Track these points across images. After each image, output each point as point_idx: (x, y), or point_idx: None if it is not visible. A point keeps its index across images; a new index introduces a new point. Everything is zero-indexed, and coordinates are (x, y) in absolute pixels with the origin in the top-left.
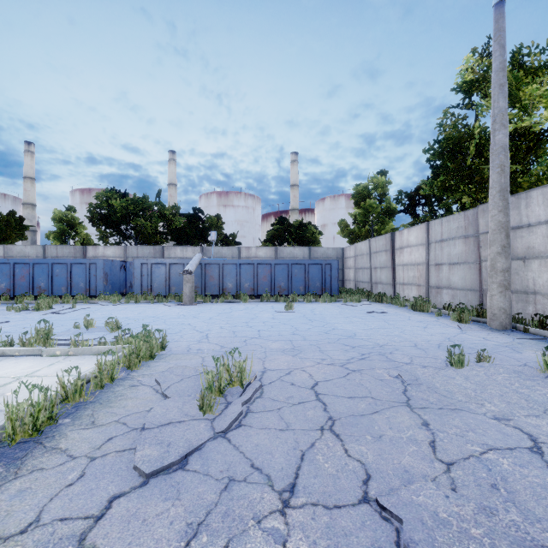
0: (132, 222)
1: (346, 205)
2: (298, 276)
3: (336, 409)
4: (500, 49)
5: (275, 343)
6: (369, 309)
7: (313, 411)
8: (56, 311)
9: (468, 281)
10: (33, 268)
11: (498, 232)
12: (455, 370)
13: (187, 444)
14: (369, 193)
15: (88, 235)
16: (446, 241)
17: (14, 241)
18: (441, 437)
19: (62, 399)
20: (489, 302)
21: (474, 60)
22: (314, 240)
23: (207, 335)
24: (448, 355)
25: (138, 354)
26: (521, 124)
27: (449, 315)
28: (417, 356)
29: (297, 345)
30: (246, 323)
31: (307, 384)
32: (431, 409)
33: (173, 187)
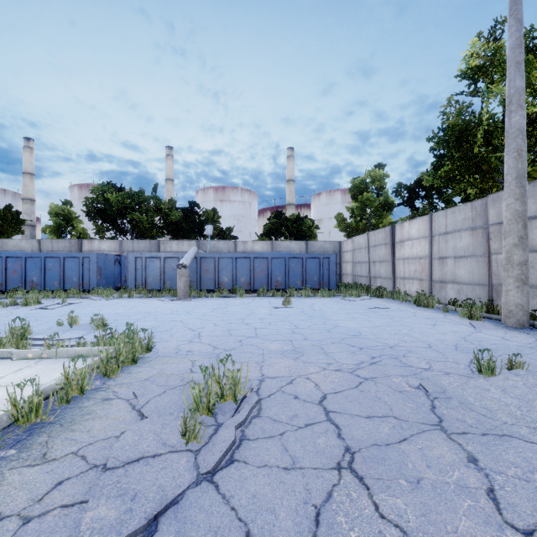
0: (128, 216)
1: (342, 200)
2: (295, 271)
3: (354, 435)
4: (517, 23)
5: (273, 344)
6: (370, 304)
7: (325, 438)
8: (45, 306)
9: (476, 275)
10: (26, 262)
11: (515, 222)
12: (487, 379)
13: (160, 496)
14: (366, 186)
15: (85, 230)
16: (451, 234)
17: (11, 236)
18: (500, 482)
19: (13, 420)
20: (504, 298)
21: (480, 44)
22: (311, 234)
23: (199, 333)
24: (474, 361)
25: (117, 358)
26: (533, 109)
27: (458, 311)
28: (435, 360)
29: (298, 346)
30: (241, 319)
31: (314, 398)
32: (473, 436)
33: (170, 183)
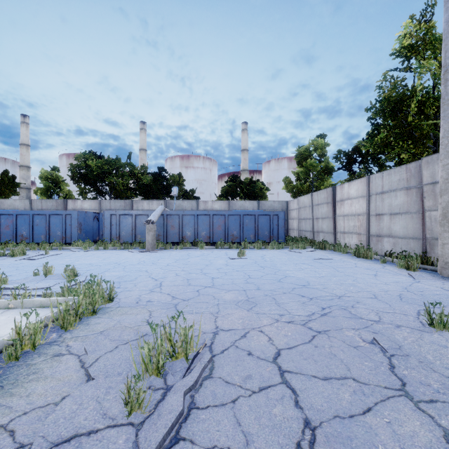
0: (106, 179)
1: (288, 167)
2: (249, 226)
3: (312, 403)
4: None
5: (228, 294)
6: (315, 256)
7: (281, 407)
8: (29, 257)
9: (410, 230)
10: (16, 218)
11: None
12: (442, 334)
13: None
14: (310, 153)
15: (70, 191)
16: (387, 193)
17: (8, 196)
18: None
19: None
20: (440, 251)
21: (413, 25)
22: (262, 195)
23: (161, 283)
24: (425, 314)
25: (77, 309)
26: None
27: (396, 262)
28: (383, 311)
29: (251, 296)
30: (200, 270)
31: (268, 355)
32: (443, 405)
33: (143, 152)
